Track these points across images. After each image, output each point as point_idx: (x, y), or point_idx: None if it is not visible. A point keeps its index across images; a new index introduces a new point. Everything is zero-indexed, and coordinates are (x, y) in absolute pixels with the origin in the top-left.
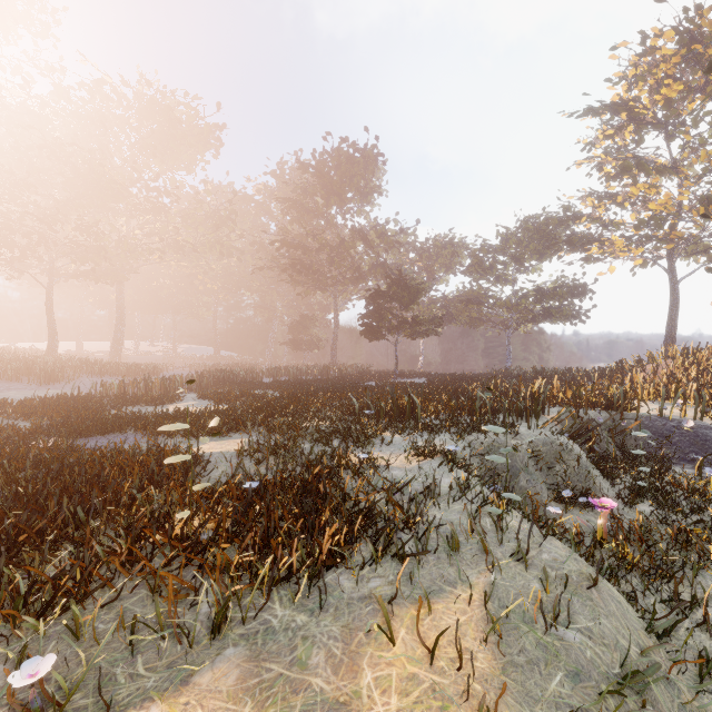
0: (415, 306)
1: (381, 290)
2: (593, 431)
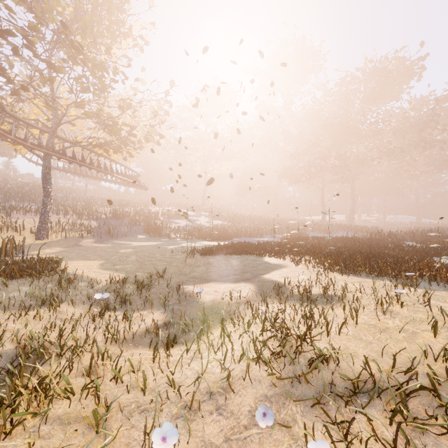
0: None
1: None
2: None
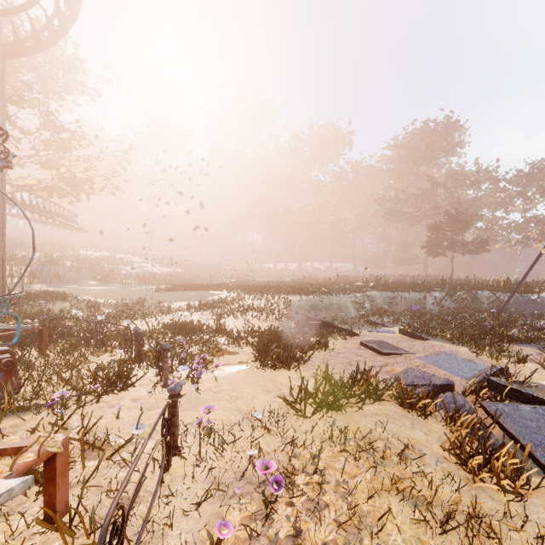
0: (469, 232)
1: (436, 224)
2: (457, 295)
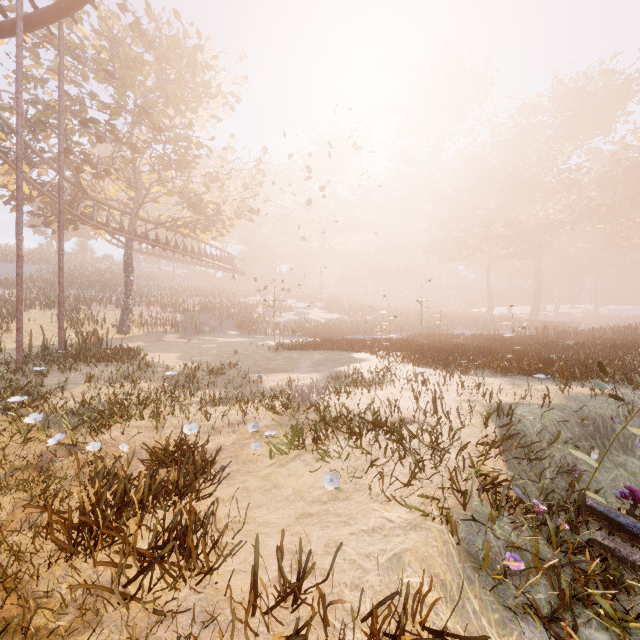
0: None
1: None
2: None
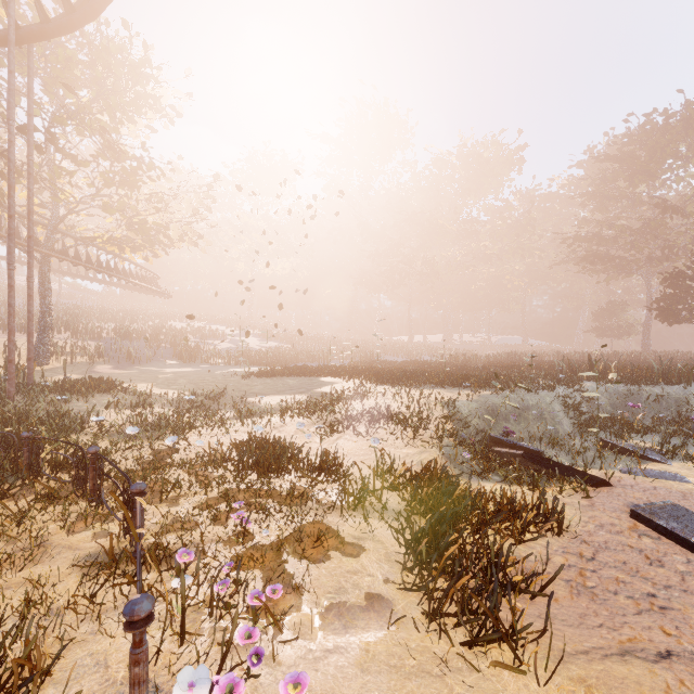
0: None
1: (677, 272)
2: None
